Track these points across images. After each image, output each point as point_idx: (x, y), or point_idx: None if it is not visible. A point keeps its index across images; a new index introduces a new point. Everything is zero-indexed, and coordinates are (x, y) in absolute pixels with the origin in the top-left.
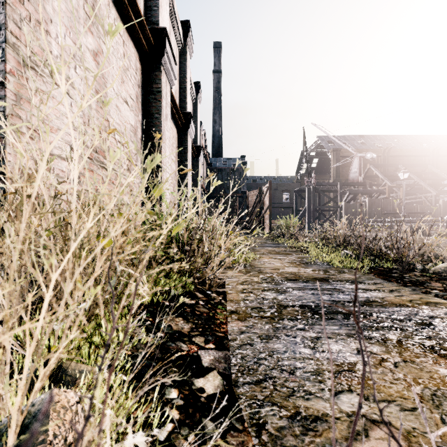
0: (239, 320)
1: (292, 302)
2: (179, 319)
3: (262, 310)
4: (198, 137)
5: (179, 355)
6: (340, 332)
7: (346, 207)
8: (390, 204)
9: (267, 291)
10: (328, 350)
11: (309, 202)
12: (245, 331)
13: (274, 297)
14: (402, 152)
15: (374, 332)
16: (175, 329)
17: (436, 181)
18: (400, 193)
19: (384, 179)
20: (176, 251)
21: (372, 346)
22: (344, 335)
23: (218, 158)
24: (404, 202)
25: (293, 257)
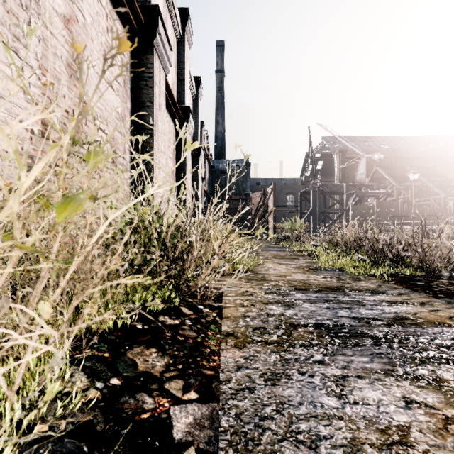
0: (236, 348)
1: (304, 320)
2: (151, 351)
3: (266, 331)
4: (198, 135)
5: (137, 420)
6: (373, 366)
7: (353, 210)
8: (398, 207)
9: (273, 304)
10: (362, 400)
11: (314, 204)
12: (243, 365)
13: (281, 313)
14: (410, 154)
15: (420, 368)
16: (141, 369)
17: (445, 183)
18: (408, 195)
19: (391, 181)
20: (160, 255)
21: (424, 393)
22: (380, 372)
23: (220, 159)
24: (414, 204)
25: (300, 262)
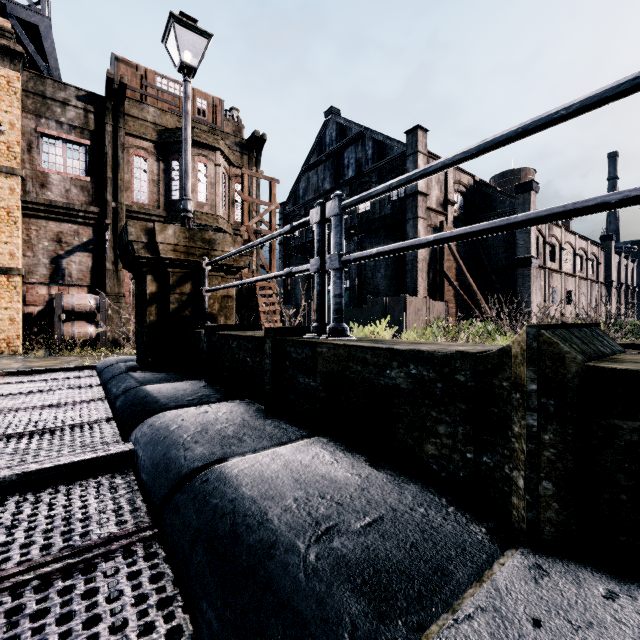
0: None
1: None
2: None
3: None
4: (634, 283)
5: None
6: None
7: None
8: None
9: None
10: None
11: None
12: None
13: None
14: None
15: None
16: None
17: None
18: None
19: None
20: None
21: None
22: None
23: None
24: None
25: None
